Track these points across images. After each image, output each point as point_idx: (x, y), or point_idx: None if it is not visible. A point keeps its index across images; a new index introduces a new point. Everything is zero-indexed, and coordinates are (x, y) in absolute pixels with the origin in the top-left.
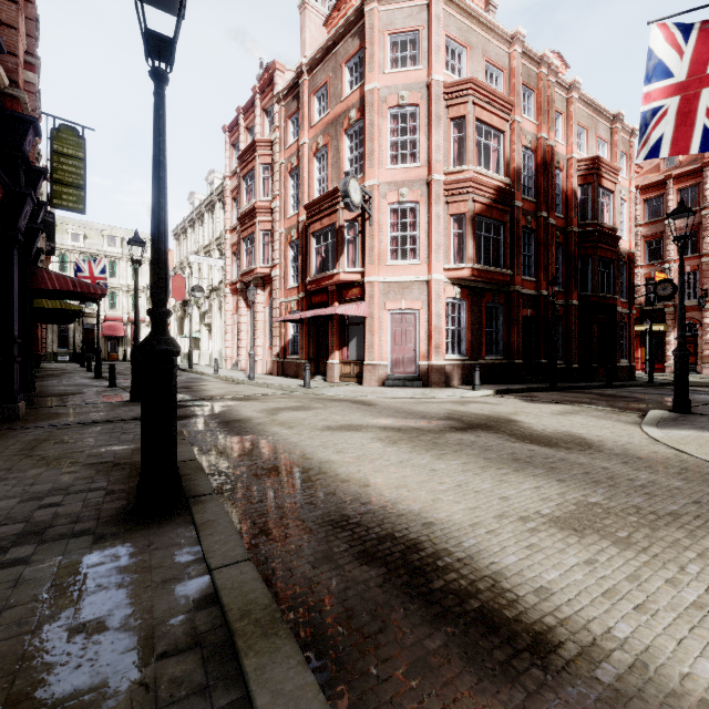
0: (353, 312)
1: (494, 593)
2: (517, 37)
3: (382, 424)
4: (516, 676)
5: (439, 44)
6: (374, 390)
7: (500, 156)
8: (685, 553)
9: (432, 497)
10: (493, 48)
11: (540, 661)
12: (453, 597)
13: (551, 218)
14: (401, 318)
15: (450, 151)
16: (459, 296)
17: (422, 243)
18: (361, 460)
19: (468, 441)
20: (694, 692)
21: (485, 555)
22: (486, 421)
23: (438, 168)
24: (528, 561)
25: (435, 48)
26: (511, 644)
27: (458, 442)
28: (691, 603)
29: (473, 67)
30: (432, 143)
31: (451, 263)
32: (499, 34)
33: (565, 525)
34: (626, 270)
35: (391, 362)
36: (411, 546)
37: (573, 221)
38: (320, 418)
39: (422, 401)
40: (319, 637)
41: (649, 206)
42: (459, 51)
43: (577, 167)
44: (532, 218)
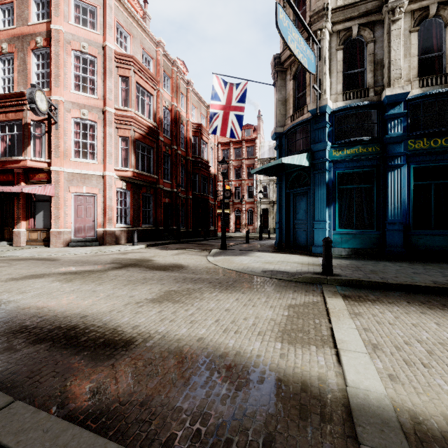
0: (40, 192)
1: (113, 333)
2: (161, 44)
3: (63, 271)
4: (113, 356)
5: (111, 24)
6: (60, 250)
7: (151, 108)
8: (196, 300)
9: (90, 304)
10: (147, 43)
11: (125, 349)
12: (91, 341)
13: (179, 150)
14: (83, 199)
15: (119, 95)
16: (125, 187)
17: (99, 150)
18: (42, 294)
19: (121, 273)
20: (176, 338)
21: (113, 321)
22: (136, 262)
23: (110, 104)
24: (134, 318)
25: (109, 25)
26: (115, 348)
27: (115, 275)
28: (189, 314)
29: (135, 49)
30: (106, 86)
31: (120, 166)
32: (150, 37)
33: (156, 301)
34: (213, 183)
35: (75, 229)
36: (71, 328)
37: (189, 154)
38: (4, 273)
39: (97, 254)
40: (0, 383)
41: (224, 153)
42: (125, 35)
43: (192, 126)
44: (169, 148)
